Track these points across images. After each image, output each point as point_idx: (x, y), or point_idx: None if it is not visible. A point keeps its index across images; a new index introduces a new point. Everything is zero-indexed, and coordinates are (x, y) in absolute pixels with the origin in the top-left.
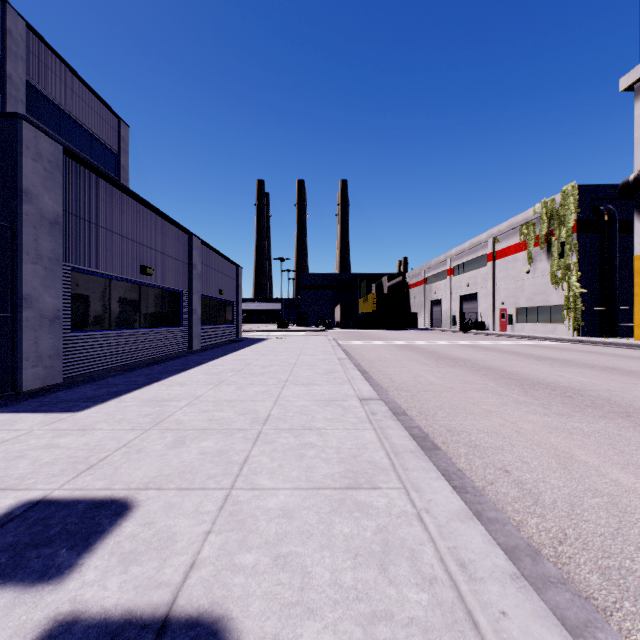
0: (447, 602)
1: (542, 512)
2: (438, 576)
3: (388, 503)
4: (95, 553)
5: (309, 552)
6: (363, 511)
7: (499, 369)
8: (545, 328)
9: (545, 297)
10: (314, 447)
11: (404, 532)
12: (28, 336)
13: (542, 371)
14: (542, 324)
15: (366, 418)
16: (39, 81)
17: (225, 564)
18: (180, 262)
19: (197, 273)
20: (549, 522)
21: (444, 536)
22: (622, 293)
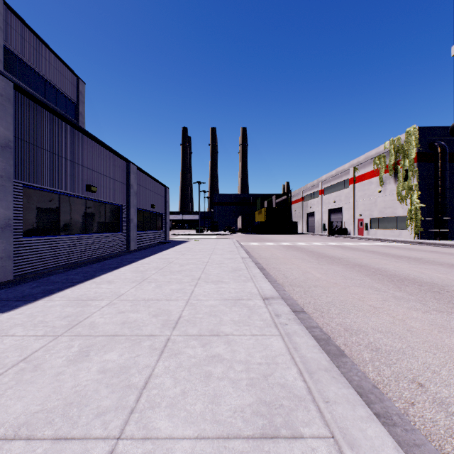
0: None
1: None
2: None
3: None
4: None
5: None
6: None
7: (369, 266)
8: (393, 233)
9: (393, 210)
10: (221, 361)
11: None
12: None
13: (403, 268)
14: (390, 230)
15: (271, 320)
16: (14, 46)
17: None
18: (120, 183)
19: (133, 191)
20: None
21: None
22: (451, 207)
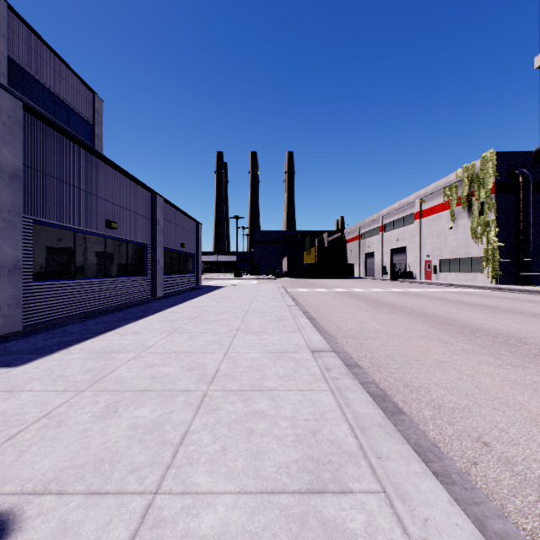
0: None
1: None
2: None
3: (367, 524)
4: None
5: None
6: None
7: (436, 315)
8: (466, 277)
9: (466, 250)
10: (265, 417)
11: None
12: None
13: (476, 317)
14: (463, 273)
15: (320, 375)
16: (20, 57)
17: None
18: (144, 218)
19: (160, 228)
20: None
21: None
22: (534, 246)
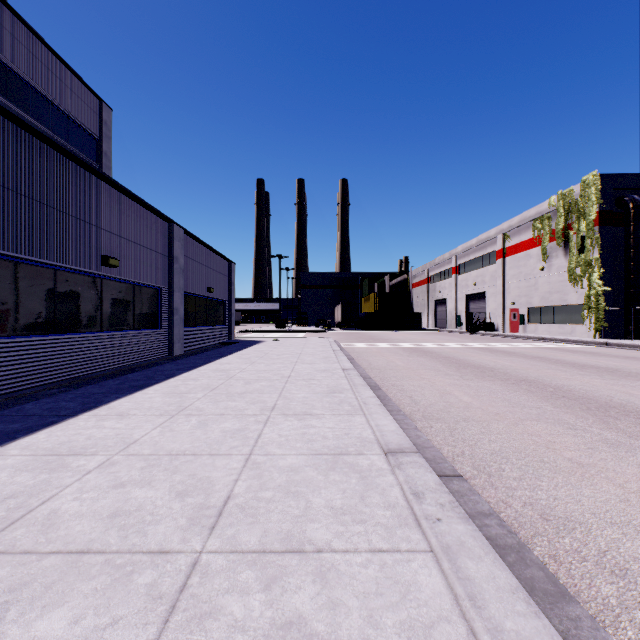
0: None
1: None
2: None
3: None
4: None
5: None
6: None
7: (541, 382)
8: (562, 329)
9: (562, 296)
10: None
11: None
12: None
13: (597, 385)
14: (558, 325)
15: (406, 508)
16: (2, 50)
17: None
18: (157, 254)
19: (179, 267)
20: None
21: None
22: None
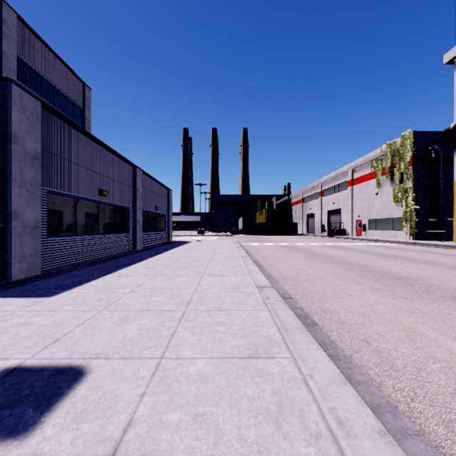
0: (330, 455)
1: (396, 375)
2: (322, 432)
3: (281, 370)
4: (54, 412)
5: (221, 411)
6: (262, 376)
7: (357, 264)
8: (389, 234)
9: (389, 212)
10: (224, 324)
11: (294, 394)
12: (15, 240)
13: (389, 265)
14: (387, 231)
15: (262, 301)
16: (26, 56)
17: (155, 422)
18: (127, 186)
19: (139, 194)
20: (402, 383)
21: (325, 398)
22: (444, 209)
